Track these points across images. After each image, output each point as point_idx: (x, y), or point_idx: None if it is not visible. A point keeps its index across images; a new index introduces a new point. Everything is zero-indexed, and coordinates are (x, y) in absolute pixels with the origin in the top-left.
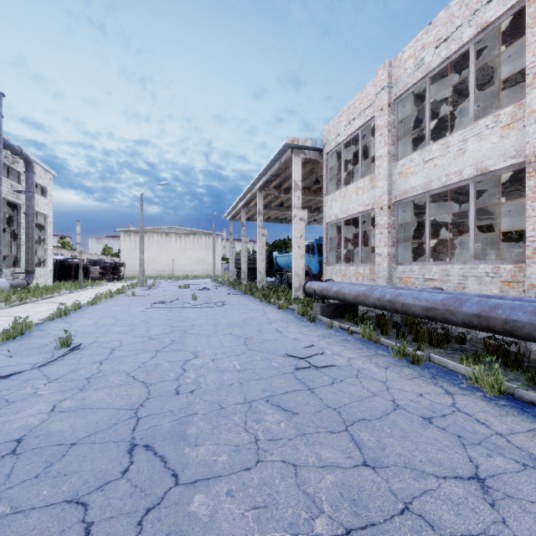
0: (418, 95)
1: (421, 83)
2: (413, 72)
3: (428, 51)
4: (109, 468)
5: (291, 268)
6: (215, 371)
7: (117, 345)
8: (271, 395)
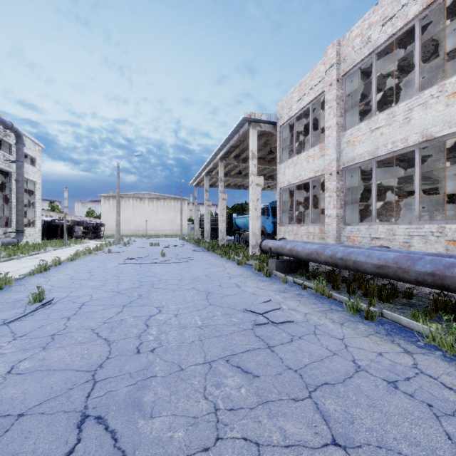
0: (364, 72)
1: (368, 59)
2: (360, 49)
3: (374, 29)
4: (52, 448)
5: (248, 228)
6: (177, 327)
7: (87, 300)
8: (231, 355)
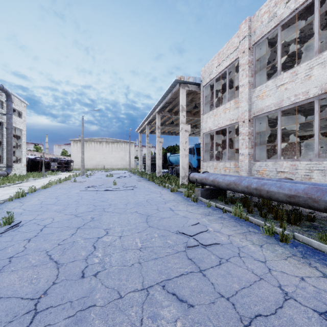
0: (269, 42)
1: (274, 30)
2: (268, 23)
3: (280, 6)
4: None
5: (178, 163)
6: (120, 249)
7: (49, 222)
8: (167, 279)
